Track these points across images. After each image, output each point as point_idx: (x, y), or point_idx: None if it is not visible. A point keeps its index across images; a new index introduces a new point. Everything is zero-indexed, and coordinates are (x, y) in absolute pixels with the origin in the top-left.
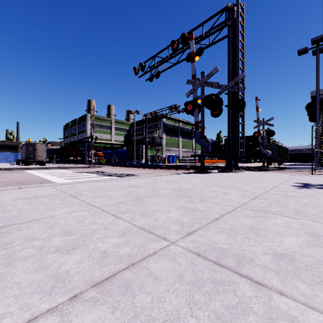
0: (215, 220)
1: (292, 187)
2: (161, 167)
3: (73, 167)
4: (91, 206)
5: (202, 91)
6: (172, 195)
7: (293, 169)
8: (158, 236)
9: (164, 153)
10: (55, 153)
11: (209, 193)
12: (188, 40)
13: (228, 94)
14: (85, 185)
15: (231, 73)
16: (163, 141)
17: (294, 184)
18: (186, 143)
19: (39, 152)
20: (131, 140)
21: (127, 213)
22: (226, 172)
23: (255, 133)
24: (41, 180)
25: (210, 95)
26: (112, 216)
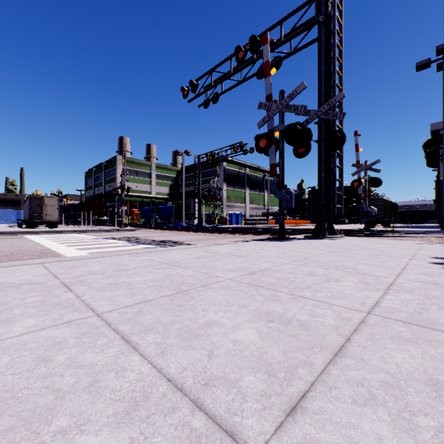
0: (338, 353)
1: (436, 267)
2: (220, 231)
3: (95, 231)
4: (89, 310)
5: (281, 118)
6: (240, 283)
7: (413, 234)
8: (216, 421)
9: (224, 211)
10: (72, 211)
11: (303, 279)
12: (260, 46)
13: (319, 123)
14: (98, 263)
15: (324, 93)
16: (224, 194)
17: (434, 261)
18: (255, 197)
19: (48, 209)
20: (179, 192)
21: (154, 330)
22: (317, 239)
23: (353, 182)
24: (41, 251)
25: (293, 124)
26: (119, 342)
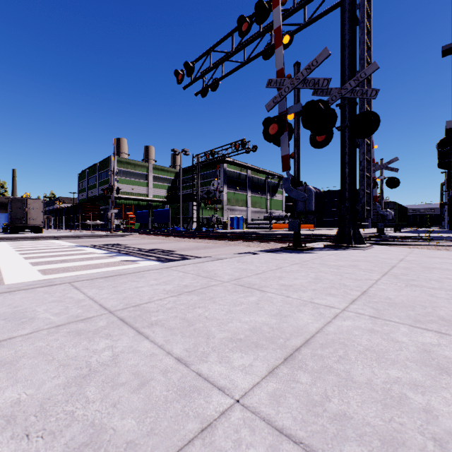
0: None
1: None
2: (220, 237)
3: (80, 237)
4: None
5: (297, 97)
6: (279, 446)
7: (451, 242)
8: None
9: (225, 214)
10: (64, 214)
11: (446, 398)
12: (268, 14)
13: (342, 105)
14: None
15: (349, 68)
16: (224, 197)
17: None
18: (257, 200)
19: (31, 212)
20: (177, 195)
21: None
22: (341, 249)
23: None
24: None
25: (313, 102)
26: None
